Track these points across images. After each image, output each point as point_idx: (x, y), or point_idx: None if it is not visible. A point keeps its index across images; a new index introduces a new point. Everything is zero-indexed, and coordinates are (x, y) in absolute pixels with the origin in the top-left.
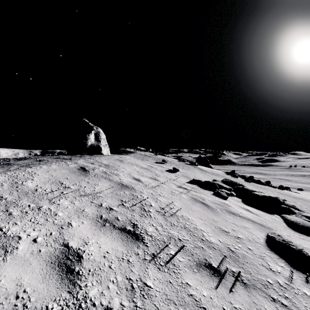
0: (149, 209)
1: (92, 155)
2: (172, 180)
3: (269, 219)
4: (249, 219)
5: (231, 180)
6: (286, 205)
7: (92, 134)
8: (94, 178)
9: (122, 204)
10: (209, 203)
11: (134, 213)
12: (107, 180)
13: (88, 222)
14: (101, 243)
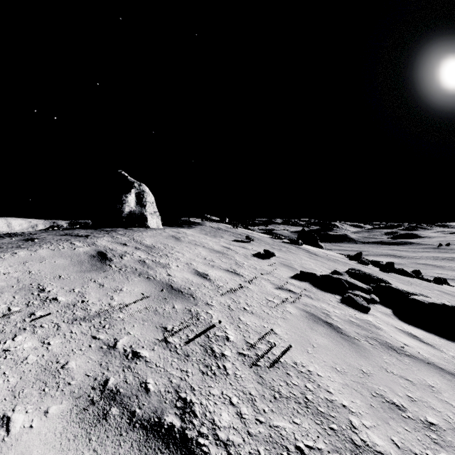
0: (224, 348)
1: (131, 228)
2: (264, 273)
3: None
4: (428, 363)
5: (364, 272)
6: None
7: (131, 195)
8: (117, 274)
9: (163, 338)
10: (340, 324)
11: (188, 364)
12: (143, 280)
13: (64, 407)
14: None
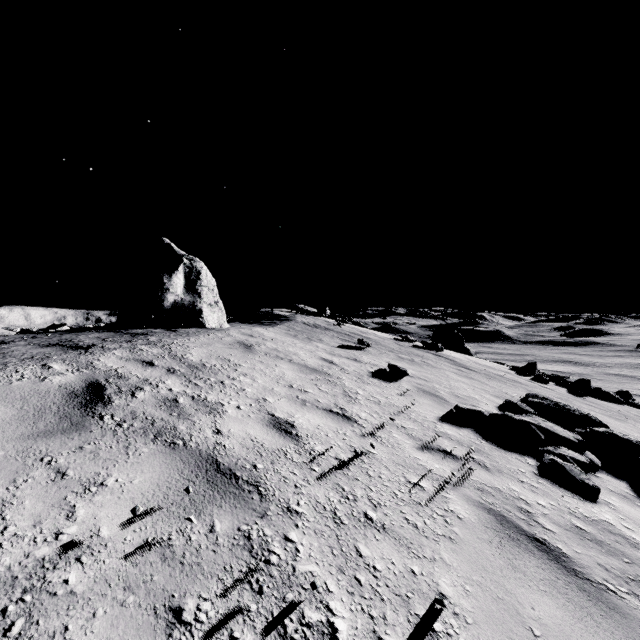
0: None
1: (175, 329)
2: (394, 414)
3: None
4: None
5: (555, 402)
6: None
7: (178, 276)
8: (107, 438)
9: None
10: (562, 543)
11: None
12: (160, 450)
13: None
14: None
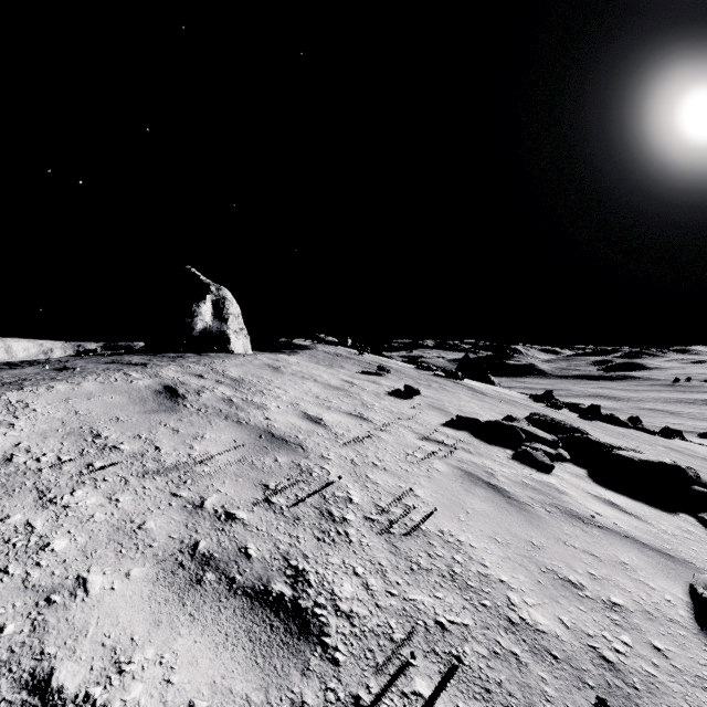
0: (345, 511)
1: (205, 354)
2: (404, 419)
3: (674, 531)
4: (625, 536)
5: (552, 418)
6: (706, 485)
7: (206, 304)
8: (195, 416)
9: (265, 497)
10: (507, 487)
11: (299, 529)
12: (232, 424)
13: (149, 570)
14: (175, 664)
